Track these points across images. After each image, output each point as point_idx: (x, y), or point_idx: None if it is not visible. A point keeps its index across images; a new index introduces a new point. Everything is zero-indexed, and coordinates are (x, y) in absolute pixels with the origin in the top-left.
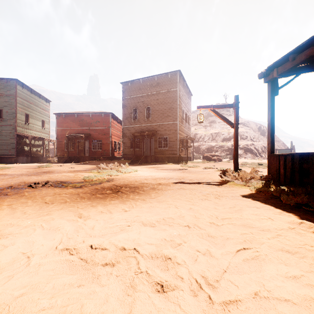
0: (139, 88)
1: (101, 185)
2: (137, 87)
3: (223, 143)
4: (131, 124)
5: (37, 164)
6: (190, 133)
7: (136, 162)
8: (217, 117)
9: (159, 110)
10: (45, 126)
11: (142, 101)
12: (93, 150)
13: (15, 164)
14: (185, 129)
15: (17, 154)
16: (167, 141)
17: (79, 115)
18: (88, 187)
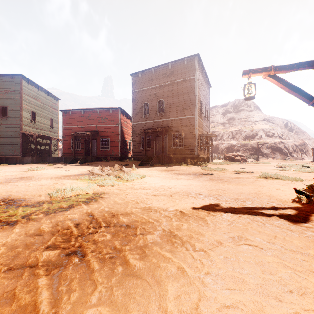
0: (150, 78)
1: (61, 217)
2: (148, 77)
3: (246, 141)
4: (141, 120)
5: (39, 164)
6: (208, 129)
7: (146, 163)
8: (236, 113)
9: (173, 103)
10: (54, 125)
11: (153, 93)
12: (101, 149)
13: (17, 165)
14: (204, 125)
15: (23, 154)
16: (182, 138)
17: (86, 111)
18: (29, 223)
